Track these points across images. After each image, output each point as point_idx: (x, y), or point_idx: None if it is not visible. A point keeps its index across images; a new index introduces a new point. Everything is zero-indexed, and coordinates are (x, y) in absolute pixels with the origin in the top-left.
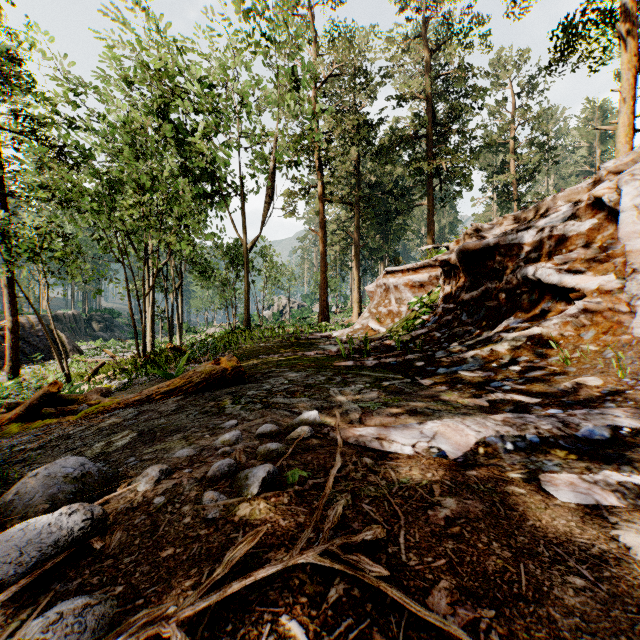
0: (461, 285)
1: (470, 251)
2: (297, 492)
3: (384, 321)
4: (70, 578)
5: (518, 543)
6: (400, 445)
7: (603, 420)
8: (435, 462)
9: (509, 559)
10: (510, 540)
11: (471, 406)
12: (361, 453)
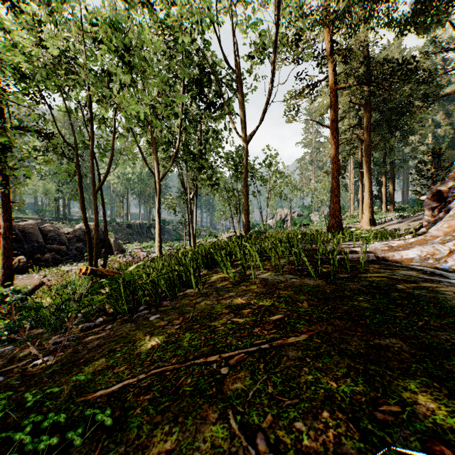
0: None
1: None
2: None
3: None
4: None
5: None
6: None
7: None
8: None
9: None
10: None
11: None
12: None
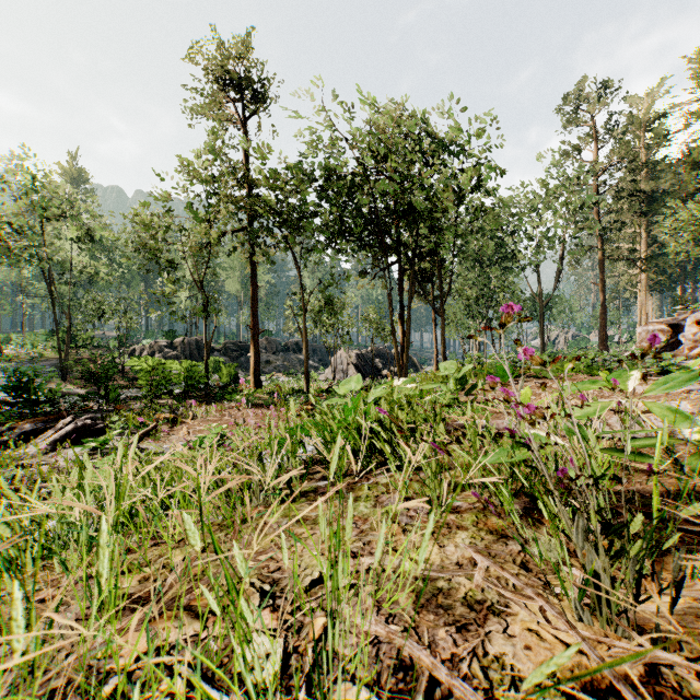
0: (670, 336)
1: (668, 325)
2: None
3: None
4: None
5: None
6: None
7: None
8: None
9: None
10: None
11: None
12: None
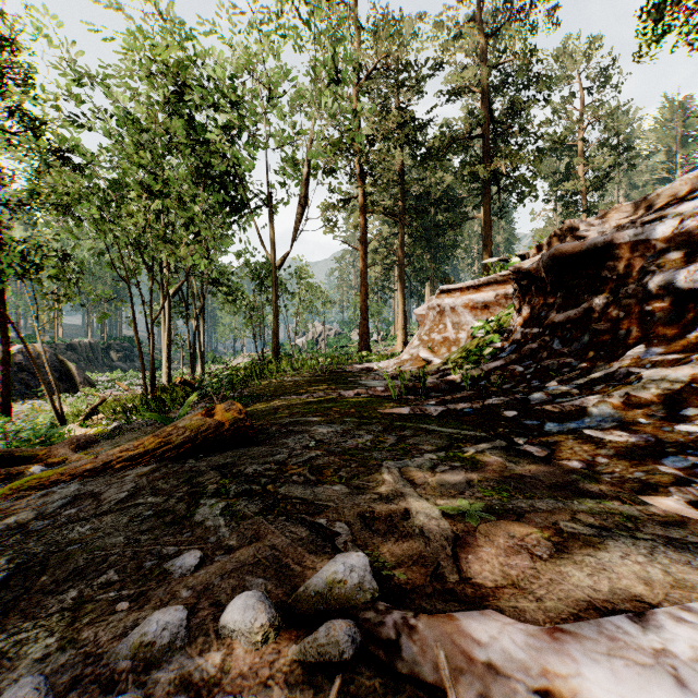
0: (548, 303)
1: (566, 255)
2: None
3: (438, 350)
4: None
5: None
6: None
7: None
8: None
9: None
10: None
11: (658, 514)
12: None
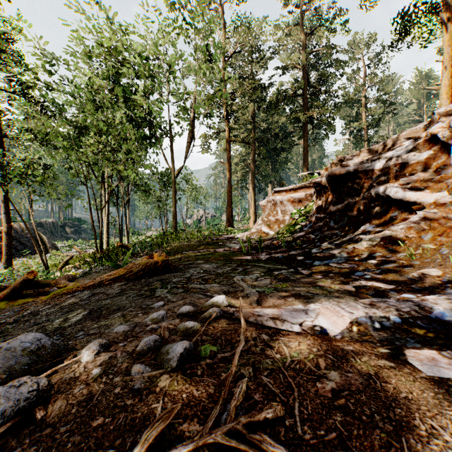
0: (329, 200)
1: (336, 175)
2: (208, 365)
3: (273, 226)
4: (12, 447)
5: (396, 415)
6: (290, 324)
7: (450, 304)
8: (318, 338)
9: (391, 432)
10: (389, 412)
11: (341, 291)
12: (259, 330)
